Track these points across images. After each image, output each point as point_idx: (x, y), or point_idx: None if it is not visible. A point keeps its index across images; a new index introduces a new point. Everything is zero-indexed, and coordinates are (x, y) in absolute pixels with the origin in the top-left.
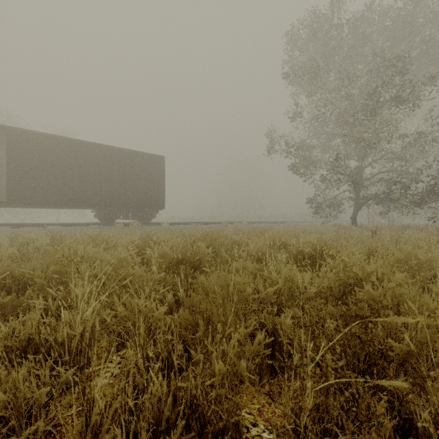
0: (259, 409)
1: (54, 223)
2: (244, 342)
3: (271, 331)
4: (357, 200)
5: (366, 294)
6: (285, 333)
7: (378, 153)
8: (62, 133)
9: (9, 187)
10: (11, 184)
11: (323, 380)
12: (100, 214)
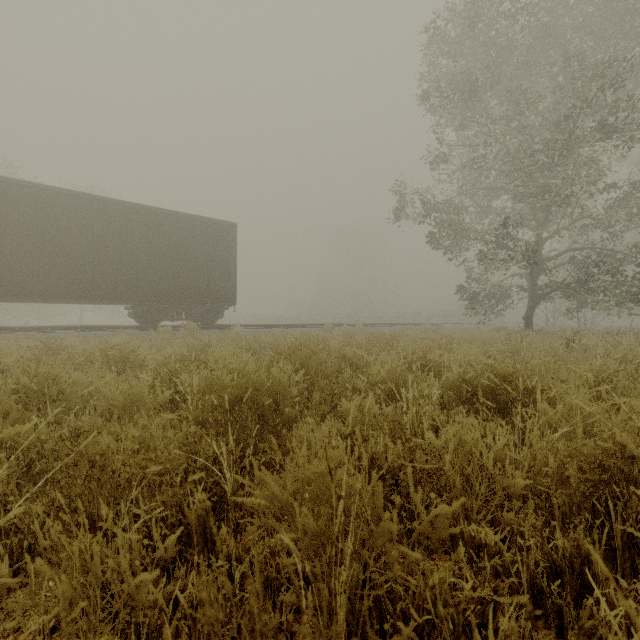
0: None
1: (64, 327)
2: None
3: None
4: (533, 291)
5: None
6: None
7: (569, 217)
8: (86, 191)
9: None
10: None
11: None
12: (137, 312)
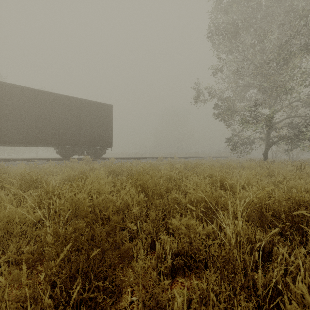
0: None
1: (20, 159)
2: None
3: None
4: (268, 140)
5: None
6: None
7: (289, 100)
8: None
9: None
10: None
11: None
12: (60, 151)
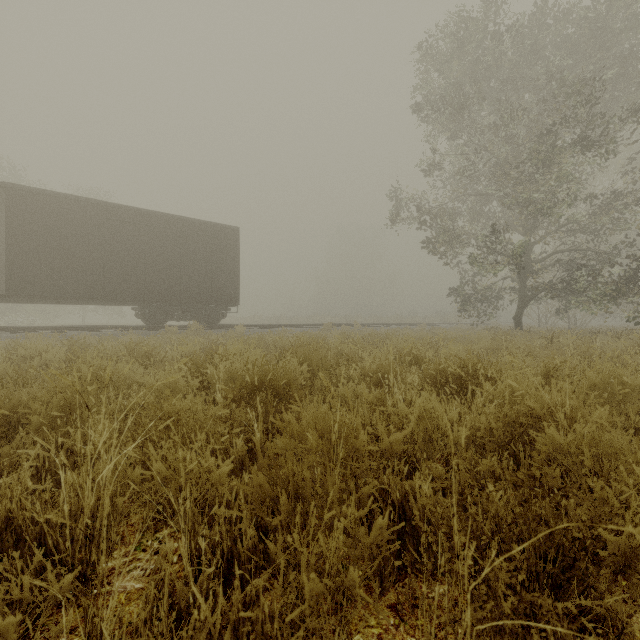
0: (380, 636)
1: (76, 327)
2: (355, 532)
3: (399, 504)
4: (522, 292)
5: (549, 442)
6: (422, 508)
7: (555, 222)
8: (89, 194)
9: (9, 273)
10: (12, 268)
11: (491, 606)
12: (144, 312)
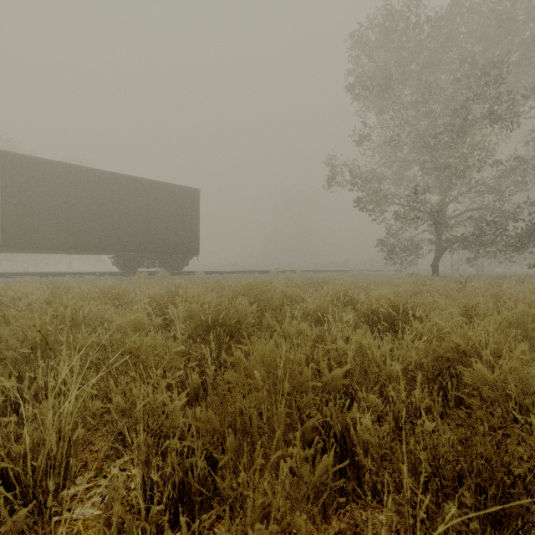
0: None
1: (61, 273)
2: (301, 472)
3: (341, 435)
4: (438, 244)
5: (476, 376)
6: (362, 439)
7: (466, 184)
8: (74, 161)
9: (4, 227)
10: (6, 223)
11: None
12: (119, 261)
